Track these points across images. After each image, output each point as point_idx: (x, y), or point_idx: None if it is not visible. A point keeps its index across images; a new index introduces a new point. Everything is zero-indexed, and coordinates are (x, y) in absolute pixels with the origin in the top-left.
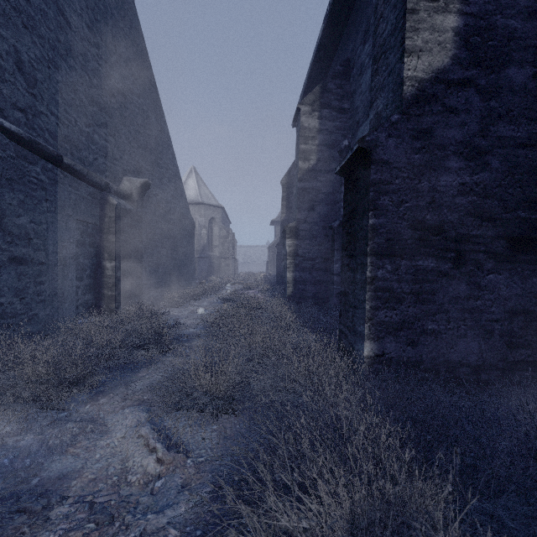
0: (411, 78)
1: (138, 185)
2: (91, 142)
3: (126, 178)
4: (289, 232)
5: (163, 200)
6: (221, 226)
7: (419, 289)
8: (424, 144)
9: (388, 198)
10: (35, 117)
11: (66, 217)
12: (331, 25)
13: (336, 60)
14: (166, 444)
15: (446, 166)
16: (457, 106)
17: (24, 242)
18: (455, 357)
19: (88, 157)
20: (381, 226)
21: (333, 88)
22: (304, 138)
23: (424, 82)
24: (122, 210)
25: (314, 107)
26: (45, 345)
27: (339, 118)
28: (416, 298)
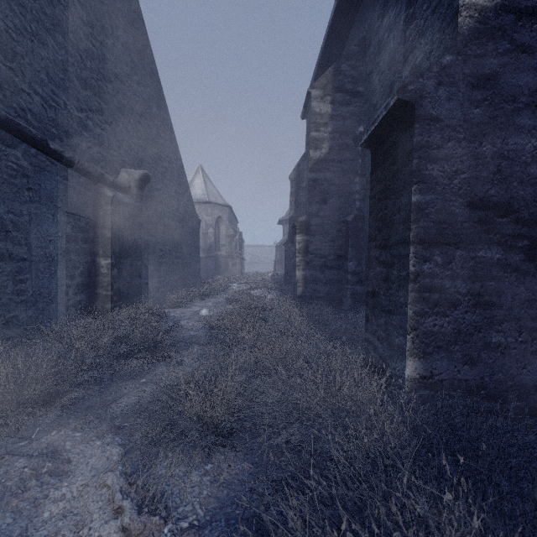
0: (469, 6)
1: (136, 177)
2: (83, 128)
3: (124, 169)
4: (299, 226)
5: (165, 195)
6: (228, 225)
7: (479, 288)
8: (487, 95)
9: (437, 167)
10: (14, 95)
11: (54, 209)
12: (345, 2)
13: (350, 42)
14: (138, 500)
15: (517, 124)
16: (531, 44)
17: (0, 234)
18: (528, 381)
19: (80, 144)
20: (428, 204)
21: (347, 70)
22: (316, 125)
23: (486, 12)
24: (119, 203)
25: (326, 91)
26: (5, 356)
27: (353, 103)
28: (476, 300)
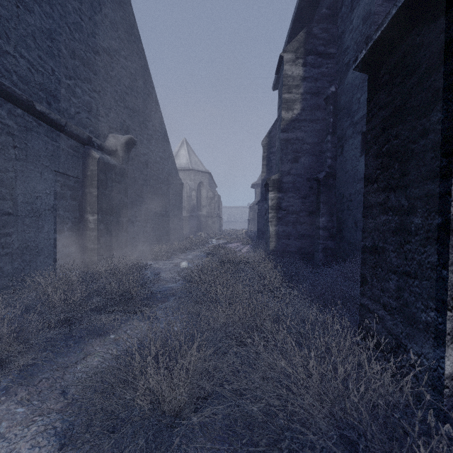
0: None
1: (122, 141)
2: (72, 95)
3: (111, 135)
4: (272, 184)
5: (151, 159)
6: (208, 189)
7: None
8: None
9: None
10: None
11: (41, 167)
12: None
13: (320, 10)
14: None
15: None
16: None
17: None
18: None
19: (69, 109)
20: None
21: (318, 33)
22: (288, 87)
23: None
24: (105, 164)
25: (298, 54)
26: None
27: (325, 64)
28: None
